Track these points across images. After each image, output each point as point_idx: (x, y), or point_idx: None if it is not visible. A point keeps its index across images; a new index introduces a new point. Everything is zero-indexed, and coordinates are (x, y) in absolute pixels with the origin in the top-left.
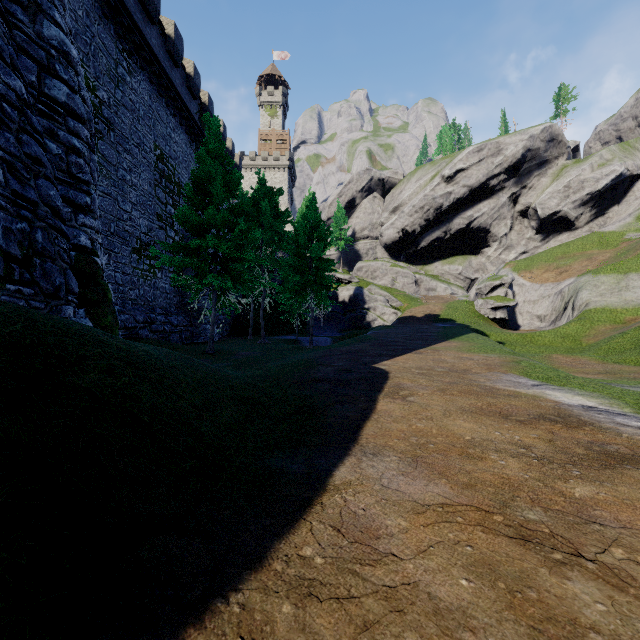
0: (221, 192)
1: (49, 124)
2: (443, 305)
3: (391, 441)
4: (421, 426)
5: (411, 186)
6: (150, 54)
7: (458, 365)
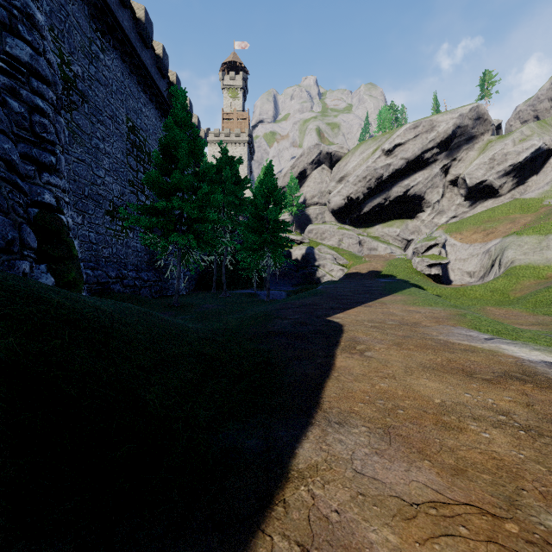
0: (185, 158)
1: (10, 82)
2: (384, 263)
3: (356, 405)
4: (385, 386)
5: (355, 159)
6: (122, 35)
7: (407, 318)
